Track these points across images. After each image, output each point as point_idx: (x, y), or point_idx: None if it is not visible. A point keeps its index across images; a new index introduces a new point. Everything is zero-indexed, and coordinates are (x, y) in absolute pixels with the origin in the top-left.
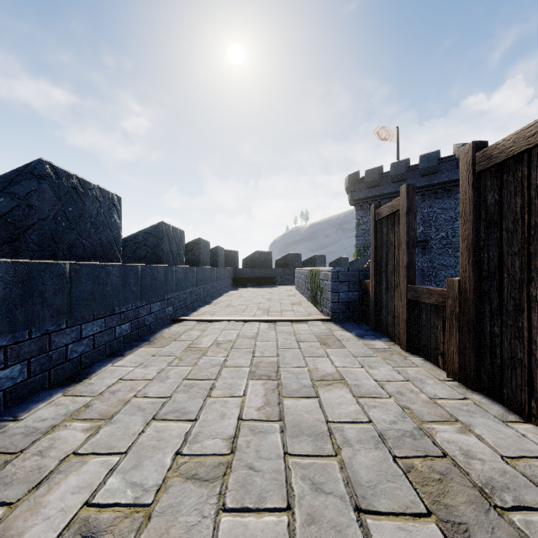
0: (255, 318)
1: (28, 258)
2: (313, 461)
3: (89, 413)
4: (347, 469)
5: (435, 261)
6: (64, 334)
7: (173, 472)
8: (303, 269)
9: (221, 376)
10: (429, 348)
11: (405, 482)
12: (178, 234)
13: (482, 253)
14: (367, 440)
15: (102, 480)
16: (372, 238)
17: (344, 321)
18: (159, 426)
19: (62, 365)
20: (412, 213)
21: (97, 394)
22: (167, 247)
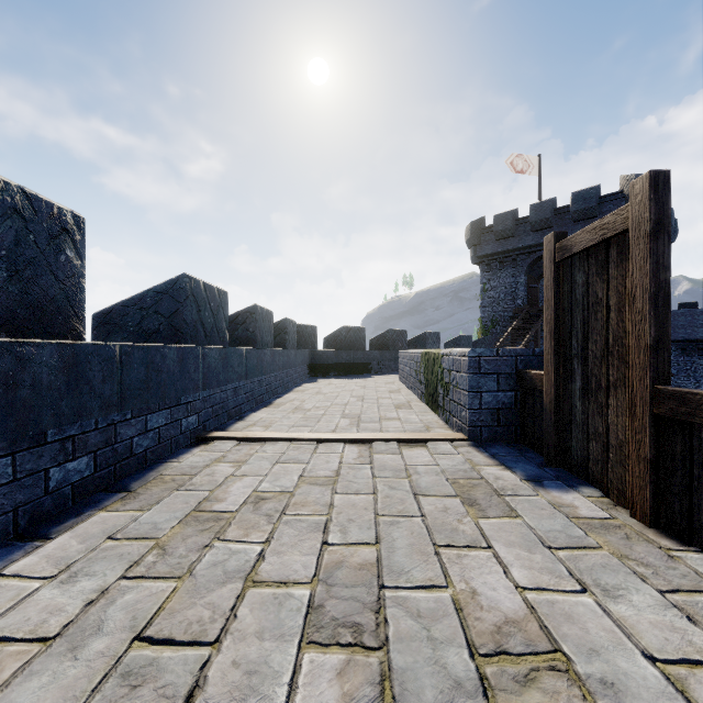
0: (337, 435)
1: None
2: None
3: None
4: None
5: None
6: None
7: None
8: (411, 352)
9: (238, 618)
10: None
11: None
12: (216, 297)
13: None
14: None
15: None
16: (550, 295)
17: (489, 442)
18: None
19: None
20: (663, 232)
21: None
22: (194, 316)
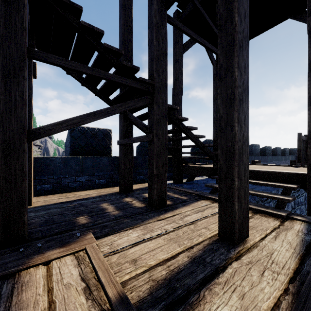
0: None
1: (251, 155)
2: None
3: None
4: None
5: None
6: None
7: None
8: None
9: None
10: None
11: None
12: (269, 148)
13: None
14: None
15: None
16: None
17: None
18: None
19: None
20: None
21: None
22: (267, 151)
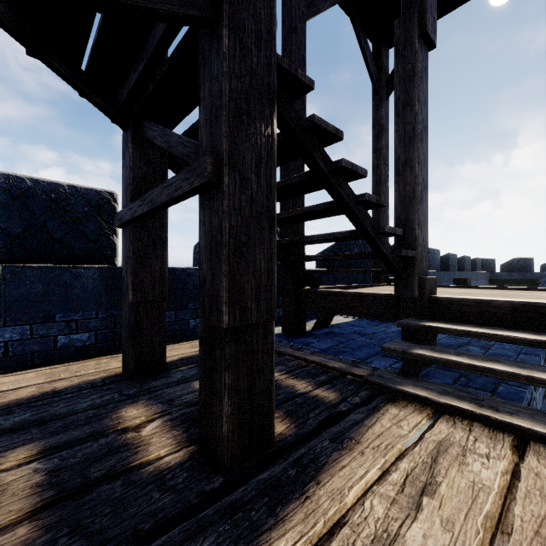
0: None
1: None
2: None
3: None
4: None
5: None
6: None
7: None
8: None
9: None
10: None
11: None
12: (454, 257)
13: None
14: None
15: None
16: None
17: None
18: None
19: None
20: None
21: None
22: (450, 263)
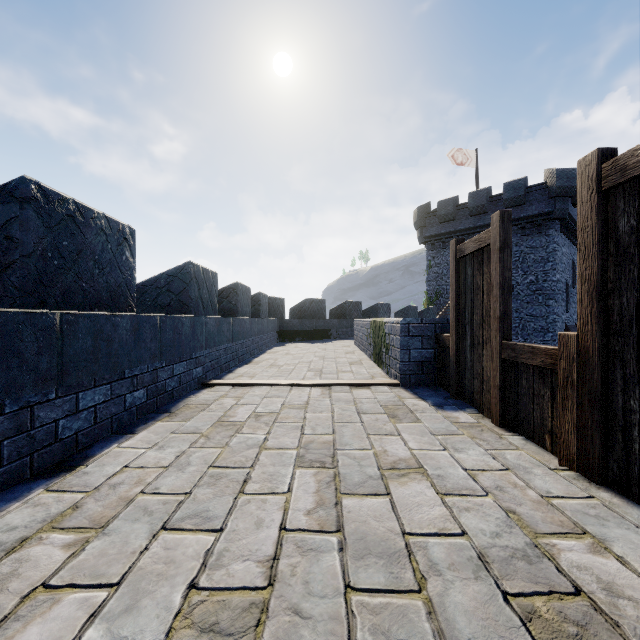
0: (305, 381)
1: (6, 306)
2: (388, 600)
3: (78, 517)
4: (437, 613)
5: (523, 310)
6: (53, 407)
7: (184, 617)
8: (363, 320)
9: (259, 461)
10: (531, 424)
11: (526, 638)
12: (210, 278)
13: (610, 299)
14: (463, 565)
15: (78, 630)
16: (453, 281)
17: (416, 386)
18: (170, 539)
19: (50, 447)
20: (507, 248)
21: (92, 488)
22: (196, 293)
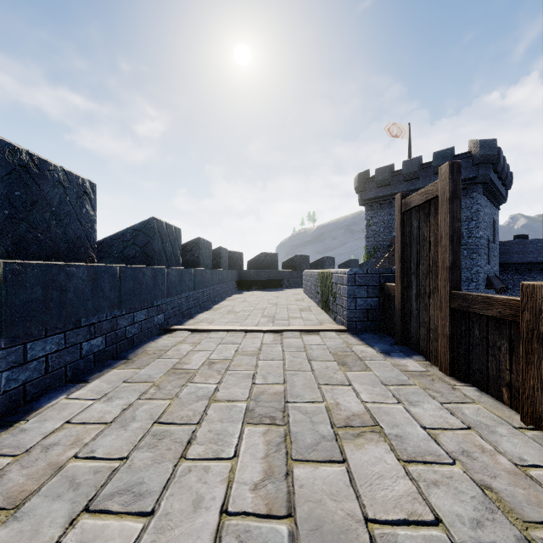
0: (259, 327)
1: None
2: None
3: None
4: None
5: None
6: None
7: None
8: (311, 271)
9: (207, 416)
10: (485, 375)
11: None
12: (173, 232)
13: None
14: None
15: None
16: (398, 233)
17: (362, 332)
18: (91, 525)
19: None
20: (456, 198)
21: (26, 448)
22: (159, 246)
